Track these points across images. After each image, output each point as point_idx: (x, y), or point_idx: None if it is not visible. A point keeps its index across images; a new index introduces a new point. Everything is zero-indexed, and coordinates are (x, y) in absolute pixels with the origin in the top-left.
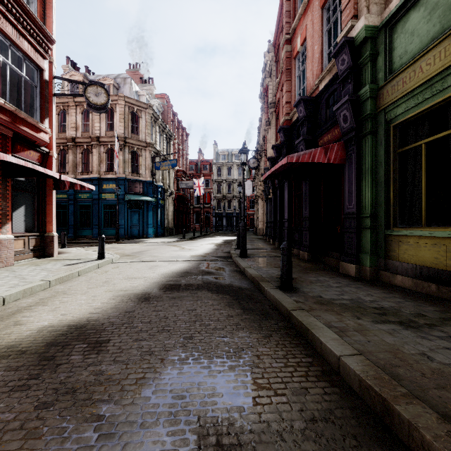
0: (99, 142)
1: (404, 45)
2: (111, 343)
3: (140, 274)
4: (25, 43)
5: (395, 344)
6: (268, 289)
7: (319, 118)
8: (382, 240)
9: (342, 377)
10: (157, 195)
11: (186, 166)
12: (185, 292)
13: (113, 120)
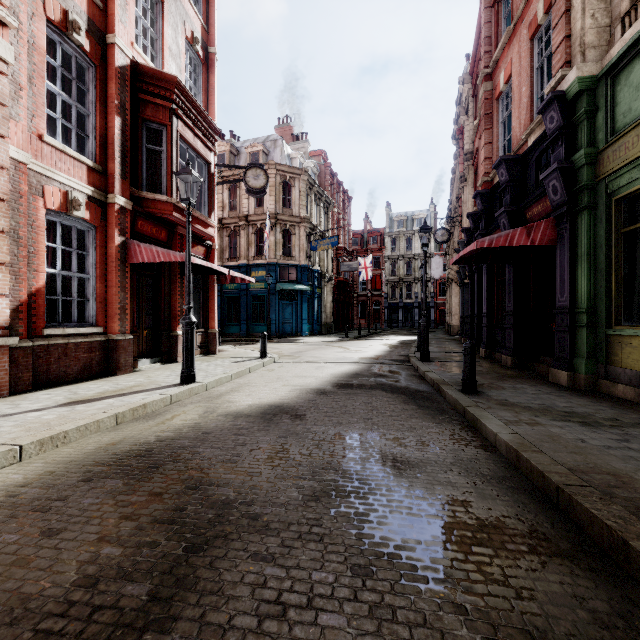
0: (248, 222)
1: (628, 101)
2: (308, 416)
3: (309, 373)
4: (198, 142)
5: (558, 432)
6: (447, 391)
7: (528, 182)
8: (602, 341)
9: (497, 448)
10: (313, 282)
11: (348, 241)
12: (359, 390)
13: None
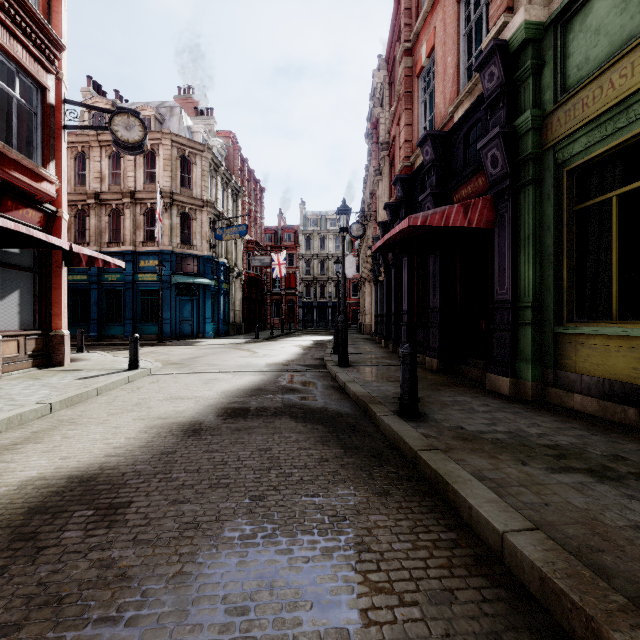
0: (134, 200)
1: (585, 49)
2: (133, 508)
3: (190, 392)
4: (18, 48)
5: (589, 509)
6: (381, 417)
7: (454, 163)
8: (550, 342)
9: (509, 568)
10: (219, 276)
11: (260, 235)
12: (256, 420)
13: (154, 167)
